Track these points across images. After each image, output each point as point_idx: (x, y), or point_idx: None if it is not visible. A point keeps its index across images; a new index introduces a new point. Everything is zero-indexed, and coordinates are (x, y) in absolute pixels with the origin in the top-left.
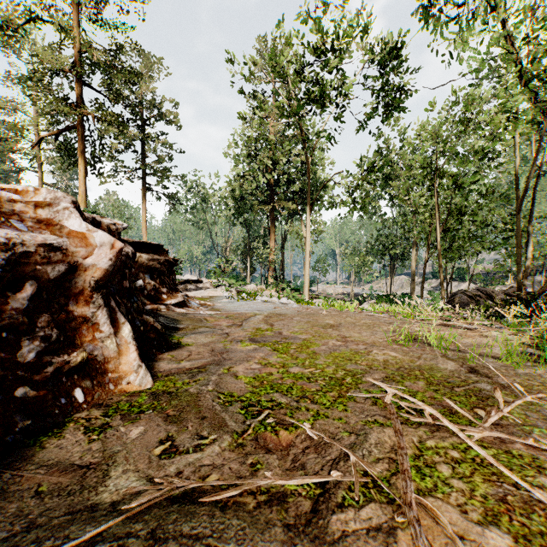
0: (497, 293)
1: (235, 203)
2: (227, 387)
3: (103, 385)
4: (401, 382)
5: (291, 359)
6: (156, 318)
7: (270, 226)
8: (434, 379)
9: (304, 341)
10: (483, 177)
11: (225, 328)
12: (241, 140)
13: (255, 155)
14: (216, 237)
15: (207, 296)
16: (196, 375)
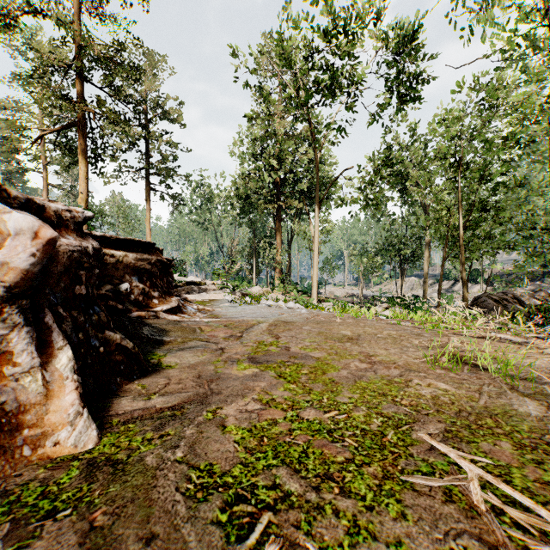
0: (525, 297)
1: (240, 203)
2: (207, 452)
3: (12, 451)
4: (473, 442)
5: (303, 393)
6: (140, 328)
7: (276, 226)
8: (522, 437)
9: (318, 362)
10: (512, 168)
11: (221, 341)
12: (246, 137)
13: (261, 153)
14: (222, 238)
15: (208, 299)
16: (165, 424)
